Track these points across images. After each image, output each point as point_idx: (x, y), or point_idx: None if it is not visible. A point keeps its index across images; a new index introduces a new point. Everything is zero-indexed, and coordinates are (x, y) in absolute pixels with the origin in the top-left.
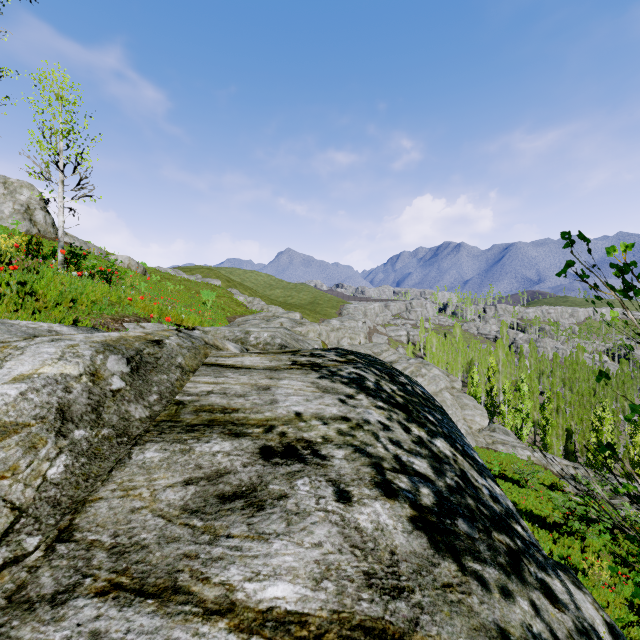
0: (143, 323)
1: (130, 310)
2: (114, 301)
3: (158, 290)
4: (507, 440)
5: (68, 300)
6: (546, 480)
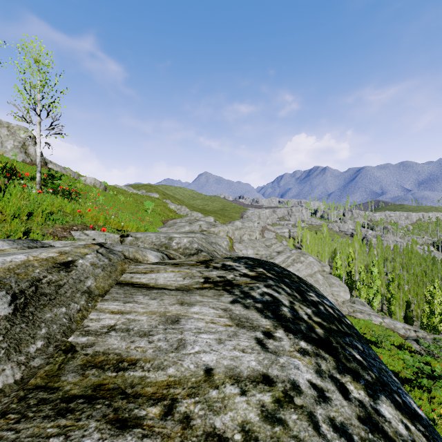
0: (87, 231)
1: (79, 220)
2: (69, 212)
3: (113, 201)
4: (364, 309)
5: (25, 213)
6: (395, 341)
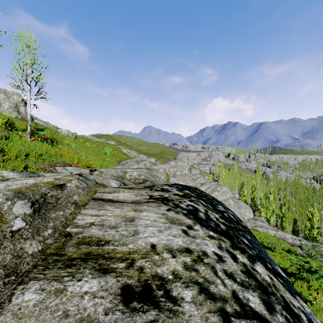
0: (66, 167)
1: (60, 159)
2: (53, 154)
3: (82, 147)
4: (263, 225)
5: (23, 154)
6: (285, 247)
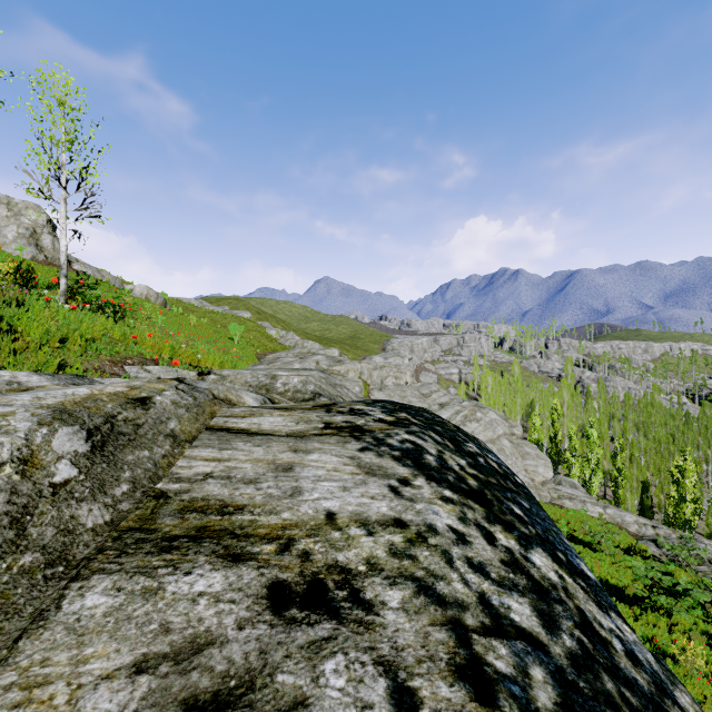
0: (148, 366)
1: (134, 350)
2: (117, 339)
3: (179, 324)
4: (575, 494)
5: (56, 339)
6: (622, 542)
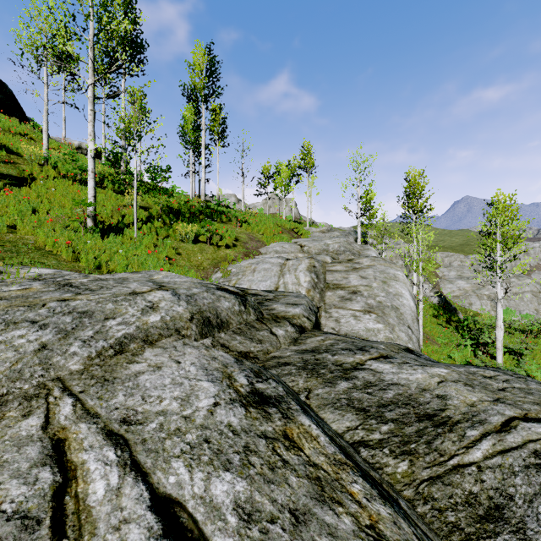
0: None
1: None
2: None
3: None
4: None
5: None
6: None
